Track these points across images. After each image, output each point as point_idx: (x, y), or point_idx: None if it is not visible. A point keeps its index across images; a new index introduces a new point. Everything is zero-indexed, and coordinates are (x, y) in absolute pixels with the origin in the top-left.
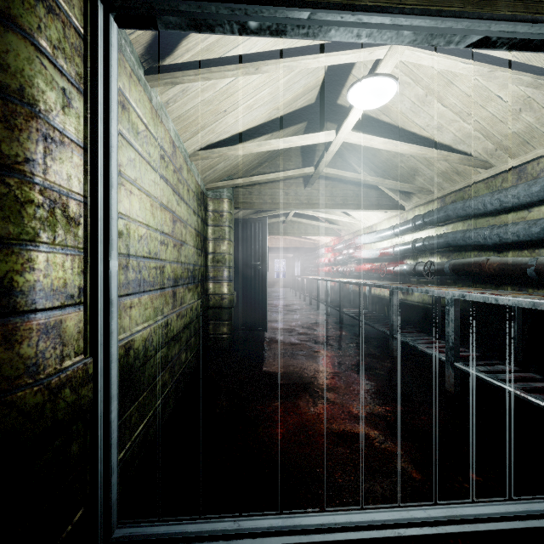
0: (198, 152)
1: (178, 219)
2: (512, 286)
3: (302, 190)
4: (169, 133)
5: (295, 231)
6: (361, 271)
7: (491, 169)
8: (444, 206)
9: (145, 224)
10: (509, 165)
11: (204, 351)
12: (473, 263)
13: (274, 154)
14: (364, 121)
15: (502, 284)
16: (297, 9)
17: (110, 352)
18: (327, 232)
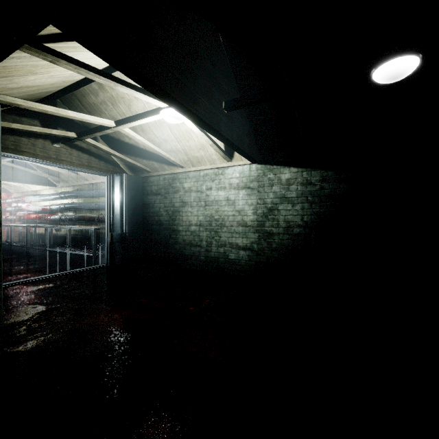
0: None
1: None
2: (95, 224)
3: None
4: None
5: None
6: (29, 219)
7: (89, 181)
8: (73, 191)
9: None
10: (93, 182)
11: None
12: (82, 216)
13: None
14: None
15: (92, 224)
16: (5, 154)
17: None
18: None
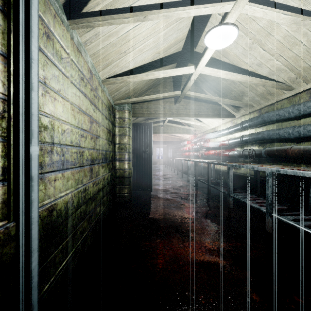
0: (108, 79)
1: (94, 121)
2: (306, 164)
3: (173, 106)
4: (87, 64)
5: (168, 131)
6: (208, 155)
7: (292, 91)
8: (261, 114)
9: (68, 122)
10: (305, 88)
11: (113, 204)
12: (280, 150)
13: (156, 83)
14: (212, 62)
15: (300, 163)
16: None
17: (31, 216)
18: (188, 132)
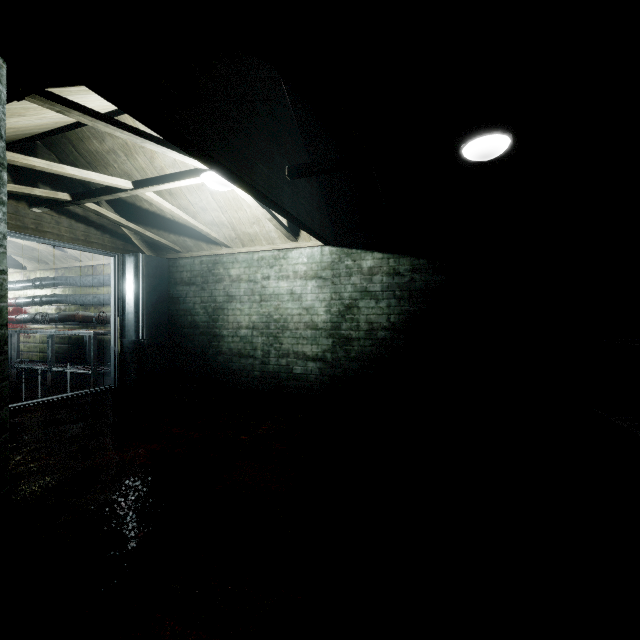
0: None
1: None
2: (92, 327)
3: None
4: None
5: None
6: None
7: (82, 262)
8: (56, 276)
9: None
10: (90, 263)
11: None
12: (71, 315)
13: None
14: None
15: (88, 326)
16: None
17: None
18: None
